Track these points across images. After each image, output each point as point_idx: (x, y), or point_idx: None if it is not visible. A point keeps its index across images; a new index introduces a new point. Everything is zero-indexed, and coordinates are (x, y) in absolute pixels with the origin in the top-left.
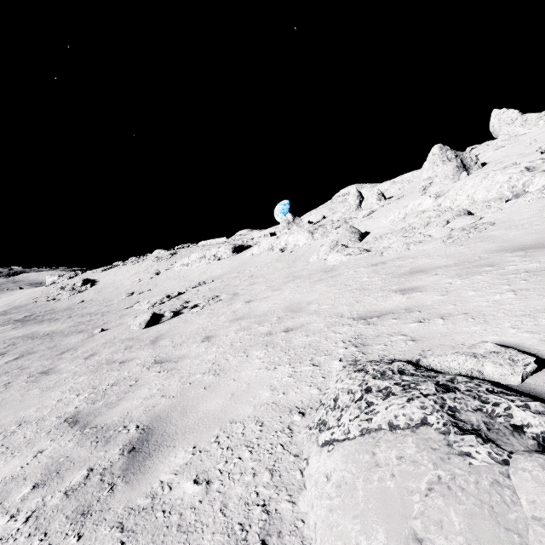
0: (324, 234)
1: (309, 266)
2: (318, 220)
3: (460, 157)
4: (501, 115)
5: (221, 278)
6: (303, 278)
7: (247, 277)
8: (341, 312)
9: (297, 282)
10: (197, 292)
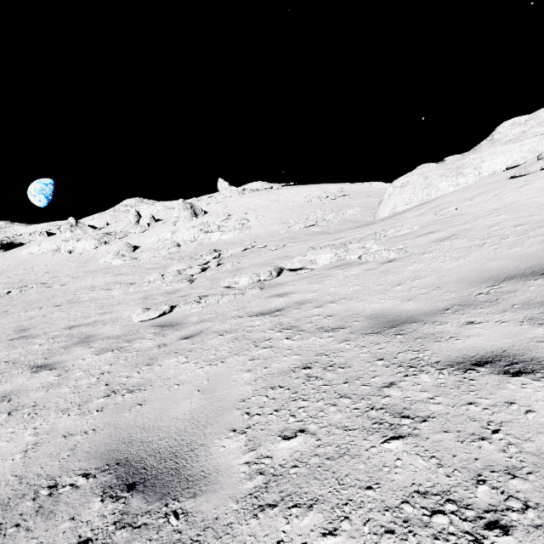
0: (109, 242)
1: (100, 266)
2: (102, 227)
3: (193, 208)
4: (221, 183)
5: (5, 275)
6: (98, 272)
7: (42, 273)
8: (119, 281)
9: (95, 274)
10: None
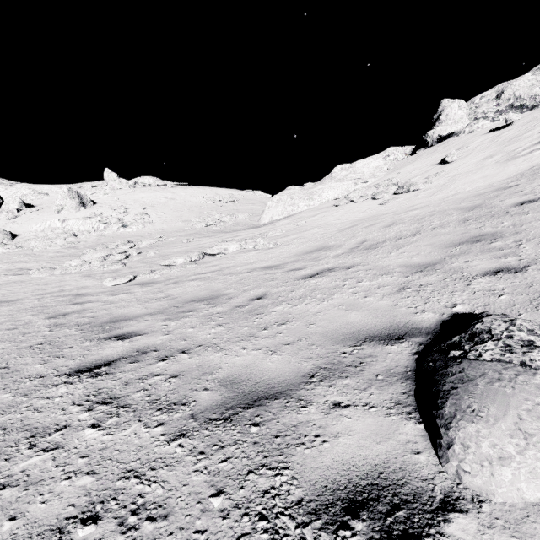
0: None
1: None
2: None
3: (81, 197)
4: (109, 173)
5: None
6: None
7: None
8: (22, 268)
9: None
10: None
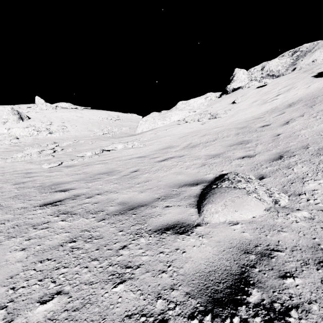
0: None
1: None
2: None
3: (20, 114)
4: (39, 99)
5: None
6: None
7: None
8: None
9: None
10: None
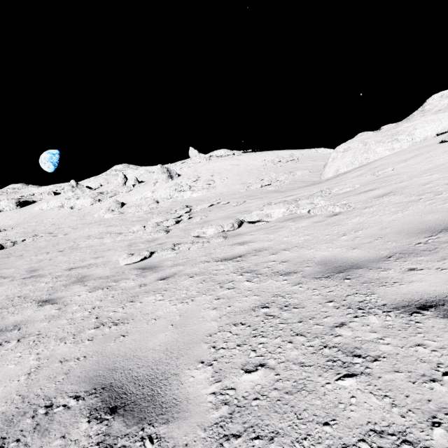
0: (102, 200)
1: (95, 219)
2: (96, 188)
3: (169, 171)
4: (192, 151)
5: (21, 226)
6: (93, 224)
7: (50, 225)
8: (109, 231)
9: (90, 226)
10: (7, 235)
